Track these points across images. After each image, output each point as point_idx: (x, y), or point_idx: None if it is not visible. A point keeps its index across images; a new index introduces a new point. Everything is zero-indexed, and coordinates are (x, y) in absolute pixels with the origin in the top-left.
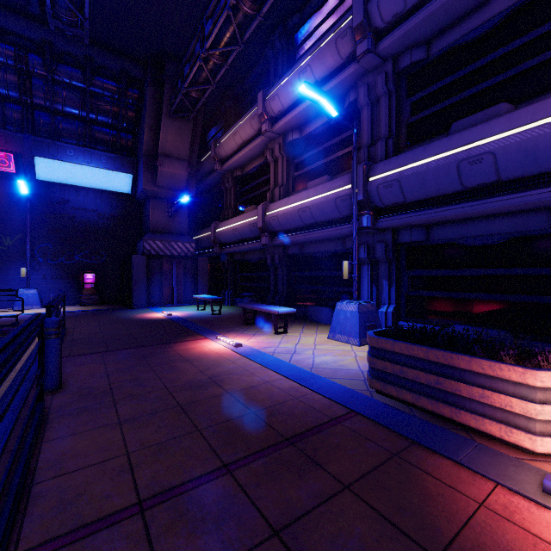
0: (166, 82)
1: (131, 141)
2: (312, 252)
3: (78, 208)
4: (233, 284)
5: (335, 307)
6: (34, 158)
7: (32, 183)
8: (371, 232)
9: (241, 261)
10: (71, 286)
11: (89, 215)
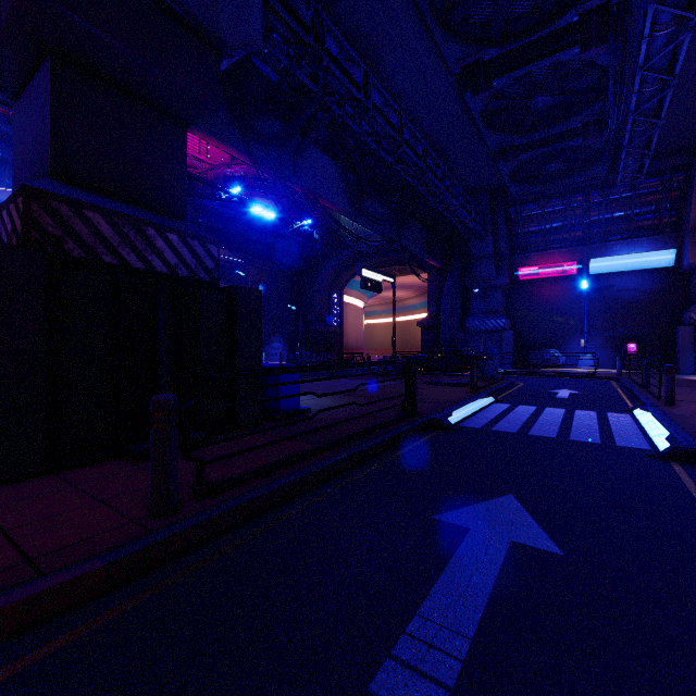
0: None
1: (674, 217)
2: None
3: (621, 290)
4: None
5: None
6: (589, 261)
7: (586, 278)
8: None
9: None
10: (615, 354)
11: (630, 294)
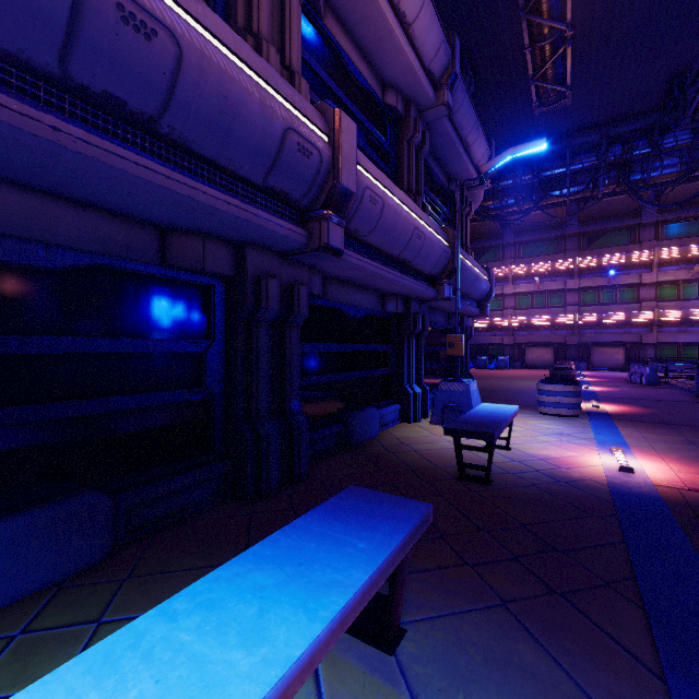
0: None
1: None
2: (342, 303)
3: None
4: None
5: (366, 405)
6: None
7: None
8: (429, 302)
9: None
10: None
11: None
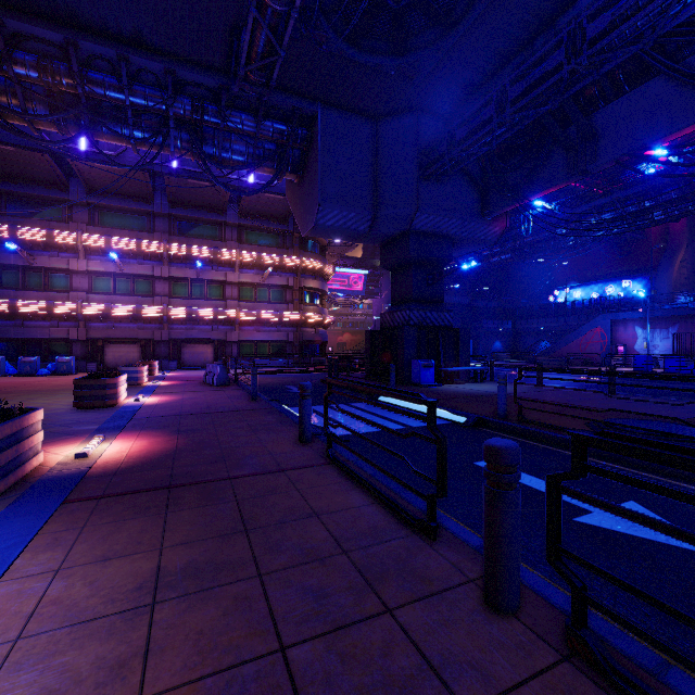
0: None
1: None
2: None
3: None
4: None
5: None
6: None
7: None
8: None
9: None
10: None
11: None
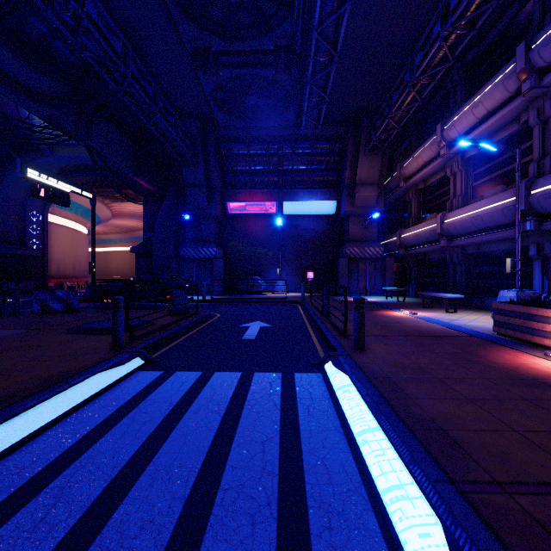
0: (362, 132)
1: (335, 177)
2: (488, 251)
3: (304, 229)
4: (416, 280)
5: None
6: (283, 203)
7: (281, 217)
8: (539, 233)
9: (424, 260)
10: (300, 280)
11: (309, 233)
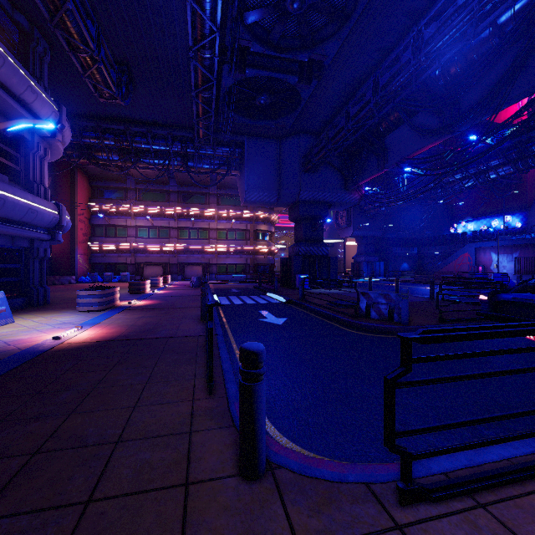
0: None
1: None
2: None
3: None
4: None
5: None
6: None
7: None
8: None
9: None
10: None
11: None
